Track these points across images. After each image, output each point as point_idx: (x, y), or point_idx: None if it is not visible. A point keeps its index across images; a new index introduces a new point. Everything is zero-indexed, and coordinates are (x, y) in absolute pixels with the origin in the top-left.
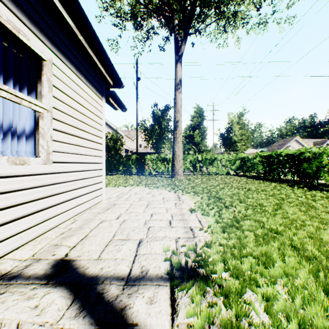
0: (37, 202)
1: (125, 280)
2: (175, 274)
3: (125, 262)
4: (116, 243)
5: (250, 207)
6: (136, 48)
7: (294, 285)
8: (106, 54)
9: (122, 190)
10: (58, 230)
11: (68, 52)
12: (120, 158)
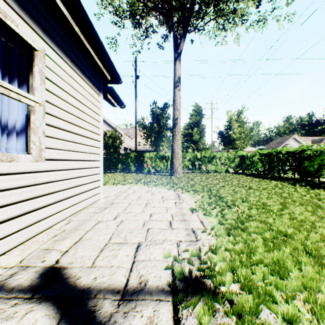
0: (28, 202)
1: (120, 294)
2: (178, 286)
3: (122, 270)
4: (112, 247)
5: (253, 207)
6: (135, 46)
7: (317, 301)
8: (103, 47)
9: (120, 188)
10: (51, 232)
11: (63, 43)
12: (118, 155)
